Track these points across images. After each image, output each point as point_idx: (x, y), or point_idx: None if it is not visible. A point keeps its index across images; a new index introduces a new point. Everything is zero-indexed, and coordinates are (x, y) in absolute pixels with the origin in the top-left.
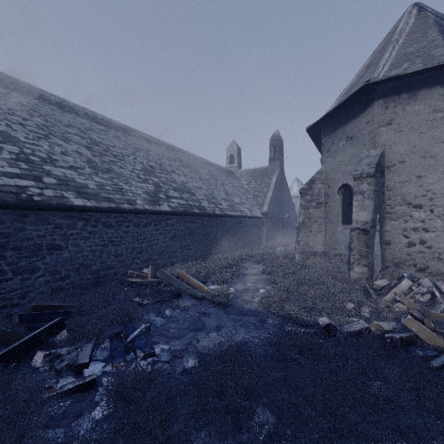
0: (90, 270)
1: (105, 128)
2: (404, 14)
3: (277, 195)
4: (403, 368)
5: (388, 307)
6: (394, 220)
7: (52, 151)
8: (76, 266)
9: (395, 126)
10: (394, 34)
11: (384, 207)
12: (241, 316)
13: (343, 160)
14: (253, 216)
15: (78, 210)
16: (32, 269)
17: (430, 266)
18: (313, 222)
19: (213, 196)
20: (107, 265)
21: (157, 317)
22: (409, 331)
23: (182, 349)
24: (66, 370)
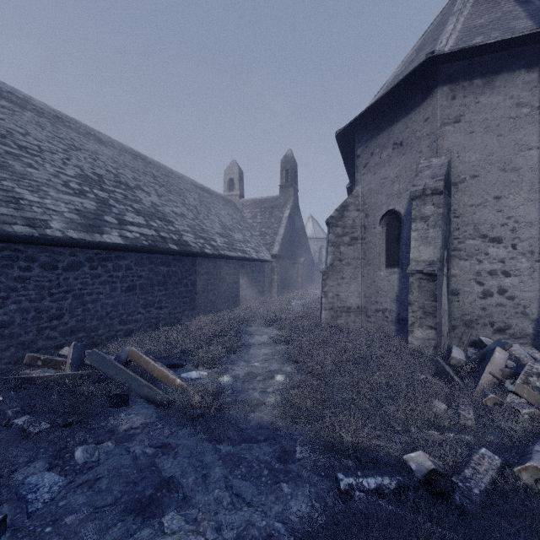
0: None
1: (15, 107)
2: None
3: (290, 233)
4: None
5: (499, 405)
6: (464, 259)
7: None
8: None
9: (466, 125)
10: (453, 6)
11: (451, 240)
12: (244, 443)
13: (389, 176)
14: (260, 258)
15: None
16: None
17: (512, 324)
18: (346, 265)
19: (202, 228)
20: None
21: (47, 473)
22: None
23: None
24: None
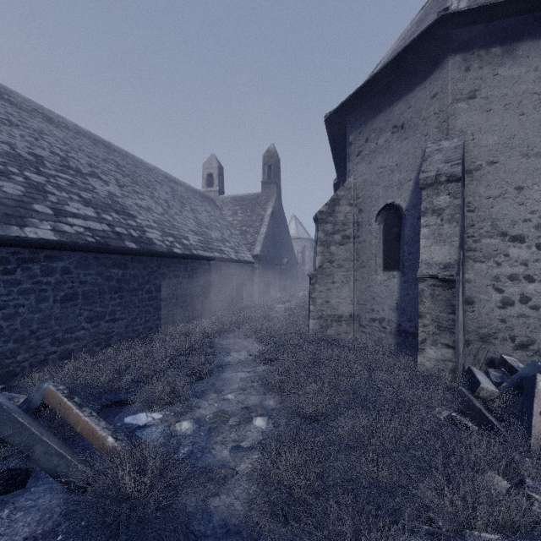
0: None
1: None
2: None
3: (273, 232)
4: None
5: None
6: (479, 262)
7: None
8: None
9: (482, 101)
10: None
11: (465, 239)
12: None
13: (387, 165)
14: (240, 259)
15: None
16: None
17: (536, 339)
18: (337, 267)
19: (173, 225)
20: None
21: None
22: None
23: None
24: None
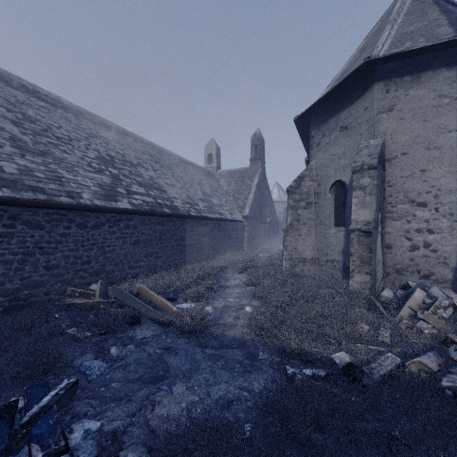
0: (2, 289)
1: (50, 106)
2: None
3: (258, 198)
4: None
5: (410, 328)
6: (396, 220)
7: None
8: None
9: (397, 113)
10: (390, 15)
11: (385, 205)
12: (222, 349)
13: (336, 154)
14: (234, 219)
15: None
16: None
17: (435, 272)
18: (302, 224)
19: (188, 195)
20: (32, 281)
21: (95, 360)
22: (452, 365)
23: (123, 426)
24: None
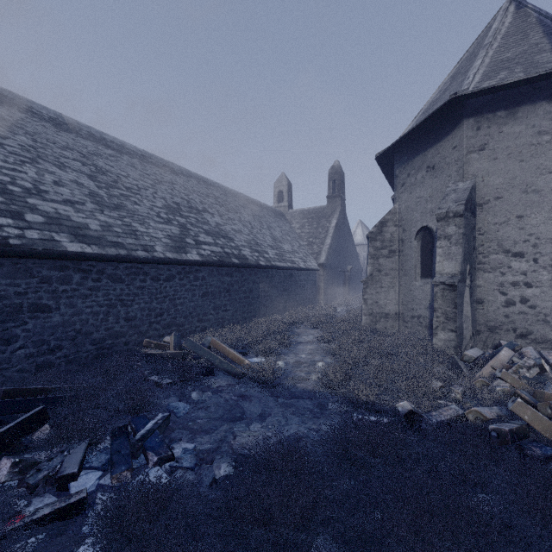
0: (91, 338)
1: (116, 153)
2: (498, 12)
3: (337, 242)
4: (519, 475)
5: (485, 386)
6: (488, 272)
7: (40, 180)
8: (71, 333)
9: (490, 152)
10: (486, 36)
11: (476, 255)
12: (293, 399)
13: (423, 196)
14: (308, 267)
15: (73, 258)
16: (8, 338)
17: (534, 330)
18: (385, 275)
19: (256, 242)
20: (114, 332)
21: (179, 402)
22: (517, 419)
23: (212, 448)
24: (45, 483)
